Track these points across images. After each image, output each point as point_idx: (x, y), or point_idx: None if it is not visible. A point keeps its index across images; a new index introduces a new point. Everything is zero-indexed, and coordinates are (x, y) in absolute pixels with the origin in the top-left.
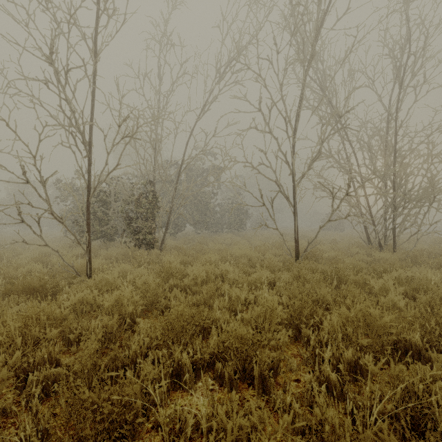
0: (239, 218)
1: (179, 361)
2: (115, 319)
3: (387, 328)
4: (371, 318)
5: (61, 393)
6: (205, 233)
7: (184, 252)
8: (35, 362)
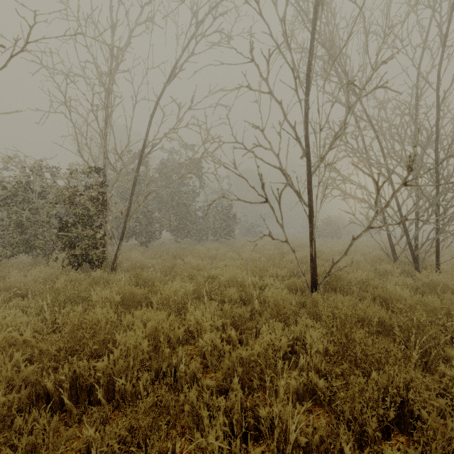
0: (227, 224)
1: None
2: None
3: None
4: None
5: None
6: (186, 242)
7: (139, 276)
8: None
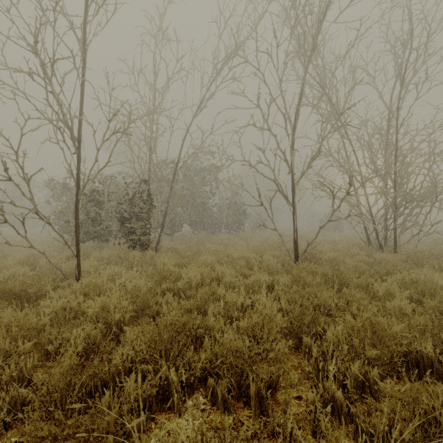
0: (237, 218)
1: (167, 378)
2: (99, 328)
3: (396, 338)
4: (379, 327)
5: (26, 420)
6: (202, 234)
7: (179, 253)
8: (2, 380)
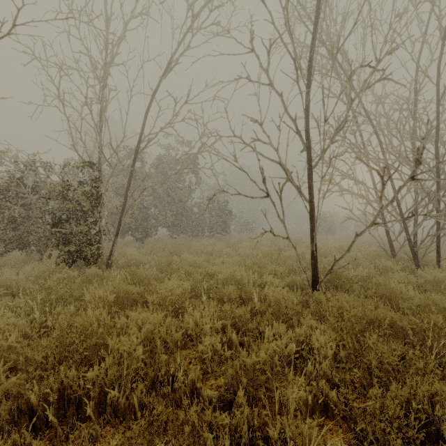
0: (223, 220)
1: None
2: None
3: None
4: None
5: None
6: (182, 238)
7: (135, 274)
8: None
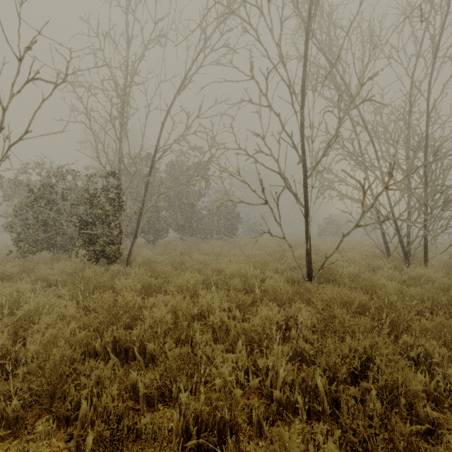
0: (231, 223)
1: None
2: None
3: None
4: None
5: None
6: (191, 240)
7: (153, 269)
8: None
